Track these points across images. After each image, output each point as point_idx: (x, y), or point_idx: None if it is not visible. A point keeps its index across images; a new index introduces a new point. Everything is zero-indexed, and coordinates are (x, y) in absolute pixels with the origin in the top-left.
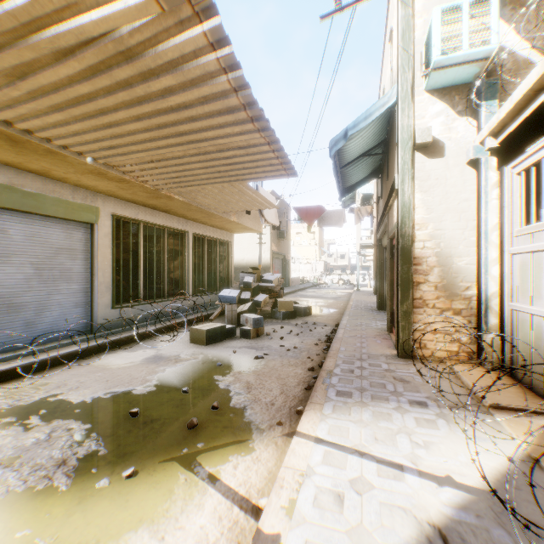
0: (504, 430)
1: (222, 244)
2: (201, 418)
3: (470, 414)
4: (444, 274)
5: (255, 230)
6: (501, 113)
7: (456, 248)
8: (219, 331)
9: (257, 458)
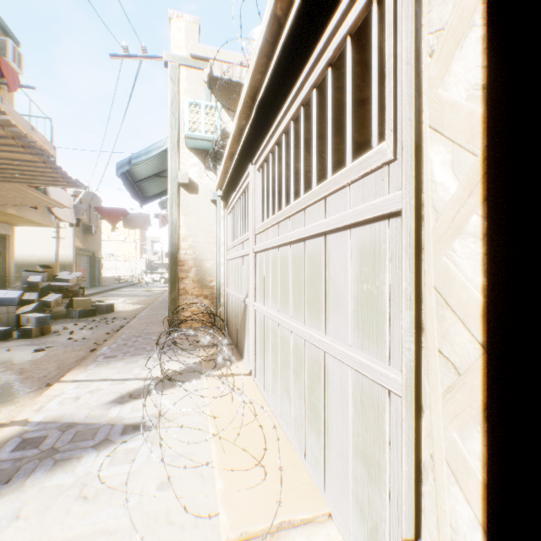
0: (200, 355)
1: None
2: None
3: (188, 352)
4: (198, 272)
5: (47, 225)
6: (218, 178)
7: (206, 255)
8: None
9: (23, 405)
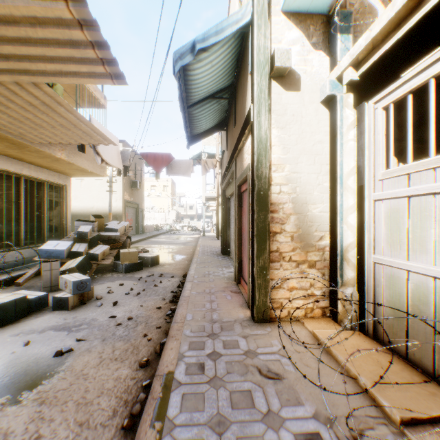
0: None
1: (53, 187)
2: None
3: None
4: (300, 223)
5: (97, 174)
6: (374, 29)
7: (312, 194)
8: (13, 308)
9: None
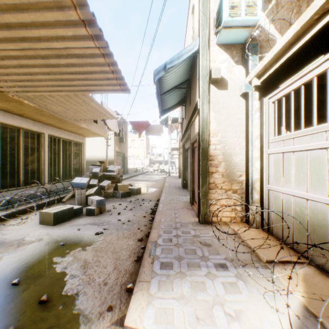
0: (282, 283)
1: (76, 144)
2: (24, 319)
3: (256, 270)
4: (227, 167)
5: (102, 135)
6: (265, 61)
7: (235, 150)
8: (67, 212)
9: None
